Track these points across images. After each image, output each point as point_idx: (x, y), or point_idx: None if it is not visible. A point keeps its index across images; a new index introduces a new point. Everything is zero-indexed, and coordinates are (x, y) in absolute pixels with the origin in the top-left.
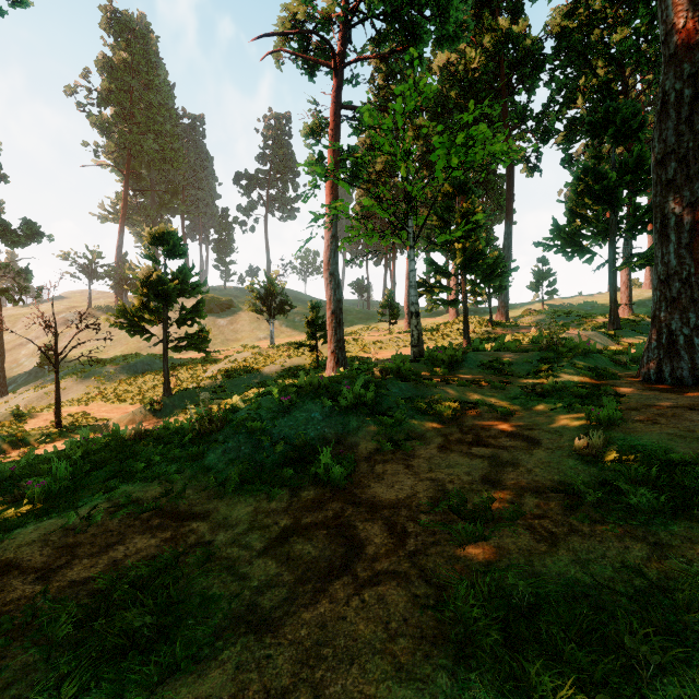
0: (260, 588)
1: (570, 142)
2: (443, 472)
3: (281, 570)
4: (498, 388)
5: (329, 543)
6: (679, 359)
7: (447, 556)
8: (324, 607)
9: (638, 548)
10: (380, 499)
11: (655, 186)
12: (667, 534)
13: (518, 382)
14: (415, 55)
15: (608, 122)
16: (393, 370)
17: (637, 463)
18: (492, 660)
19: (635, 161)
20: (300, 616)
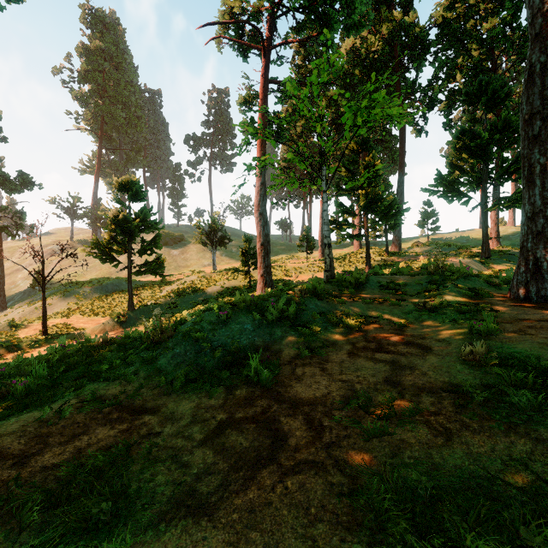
0: (199, 475)
1: (450, 109)
2: (352, 374)
3: (217, 459)
4: (395, 304)
5: (257, 435)
6: (543, 281)
7: (357, 448)
8: (253, 493)
9: (522, 443)
10: (300, 397)
11: (523, 140)
12: (547, 430)
13: (411, 300)
14: (328, 35)
15: (481, 93)
16: (310, 290)
17: (514, 368)
18: (400, 546)
19: (502, 123)
20: (232, 501)
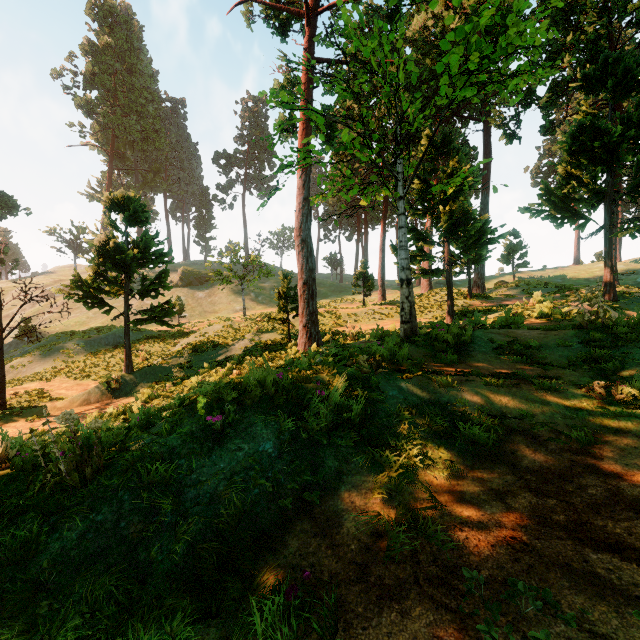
0: None
1: (554, 106)
2: None
3: None
4: (546, 388)
5: None
6: None
7: None
8: None
9: None
10: None
11: None
12: None
13: (566, 377)
14: None
15: (606, 75)
16: (385, 359)
17: None
18: None
19: (639, 114)
20: None
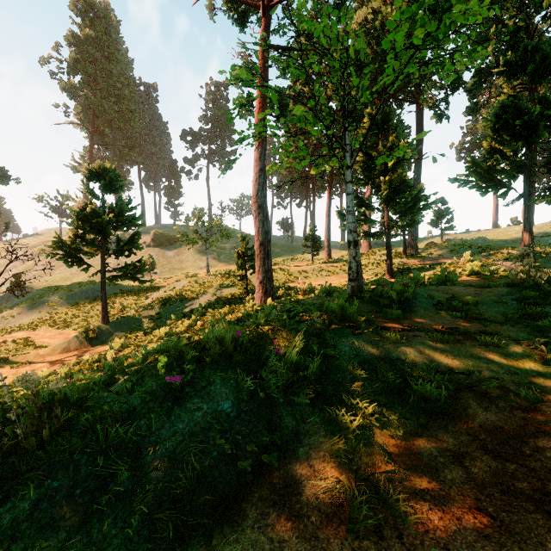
0: None
1: (478, 89)
2: None
3: None
4: (489, 344)
5: None
6: None
7: None
8: None
9: None
10: None
11: None
12: None
13: (505, 332)
14: None
15: (525, 62)
16: (337, 315)
17: None
18: None
19: None
20: None
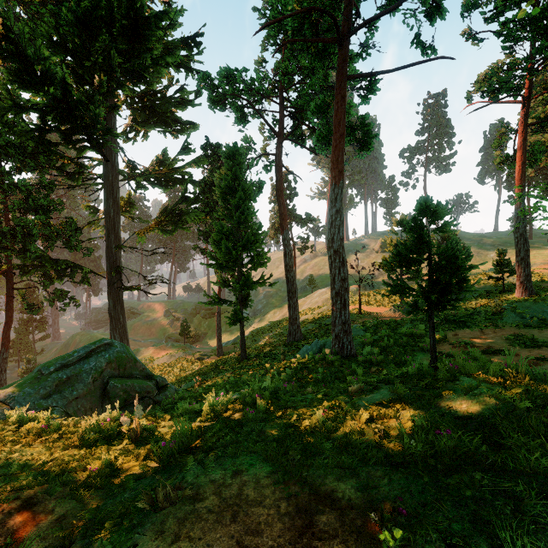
0: None
1: None
2: None
3: None
4: None
5: None
6: None
7: None
8: None
9: None
10: None
11: None
12: None
13: None
14: None
15: None
16: None
17: None
18: None
19: None
20: None
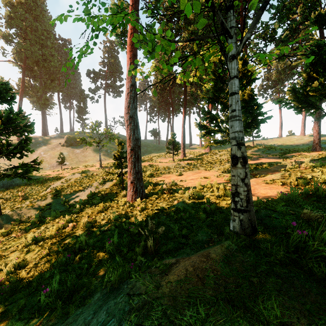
0: None
1: (287, 41)
2: None
3: None
4: None
5: None
6: None
7: None
8: None
9: None
10: None
11: None
12: None
13: None
14: None
15: None
16: None
17: None
18: None
19: None
20: None
